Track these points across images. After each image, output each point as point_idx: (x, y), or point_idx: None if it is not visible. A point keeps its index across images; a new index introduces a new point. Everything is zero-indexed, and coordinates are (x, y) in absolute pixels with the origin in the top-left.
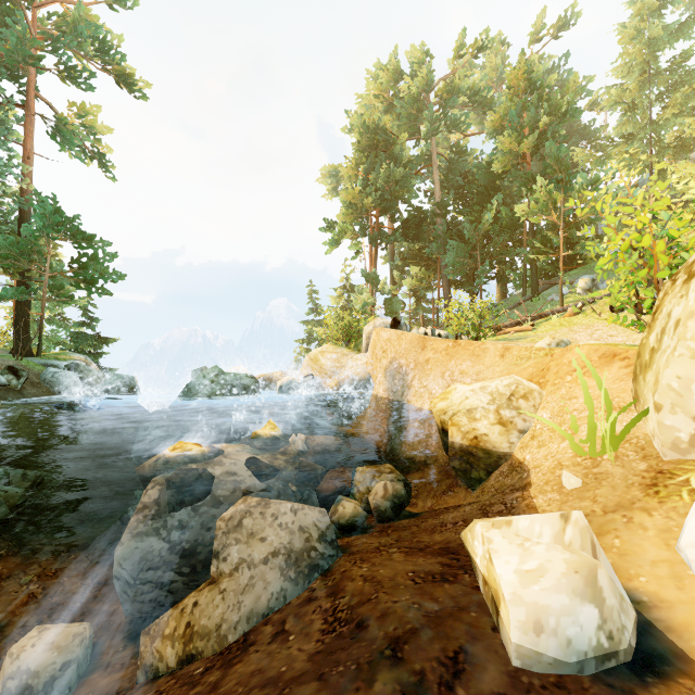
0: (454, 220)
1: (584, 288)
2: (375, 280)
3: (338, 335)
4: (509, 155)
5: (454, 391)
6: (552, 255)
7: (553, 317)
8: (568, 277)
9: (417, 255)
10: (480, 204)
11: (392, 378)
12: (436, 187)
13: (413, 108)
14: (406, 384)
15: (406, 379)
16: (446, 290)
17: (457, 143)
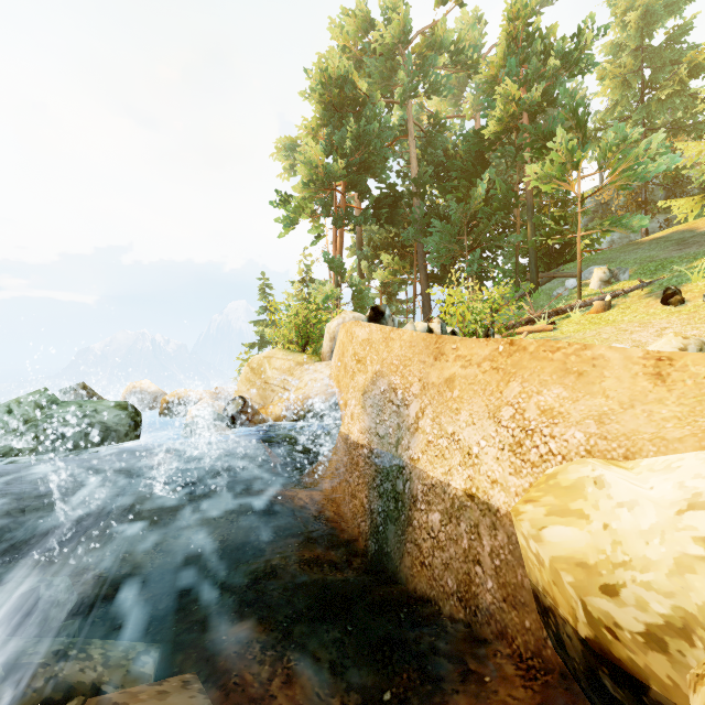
0: (433, 204)
1: (603, 279)
2: (340, 268)
3: (290, 335)
4: (507, 115)
5: (599, 491)
6: (566, 236)
7: (575, 314)
8: (567, 270)
9: (390, 244)
10: (466, 181)
11: (377, 410)
12: (412, 162)
13: (386, 64)
14: (406, 425)
15: (405, 414)
16: (424, 285)
17: (436, 114)
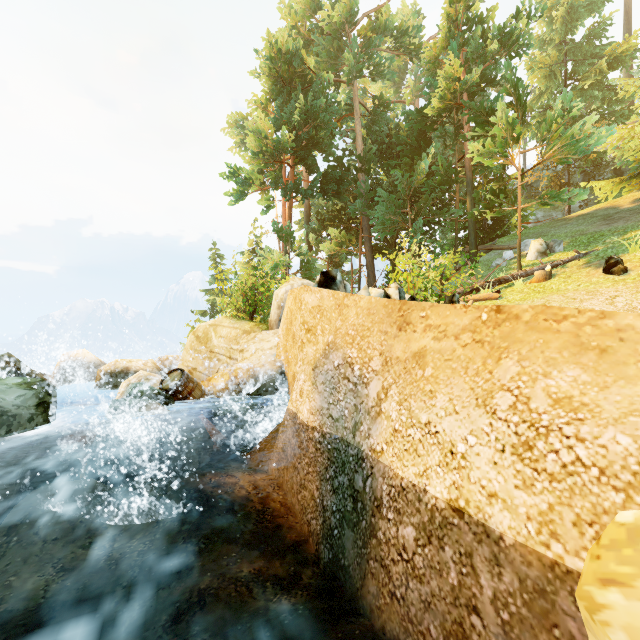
0: (377, 180)
1: (540, 250)
2: (289, 238)
3: (238, 303)
4: (449, 93)
5: None
6: (506, 208)
7: (517, 283)
8: (501, 243)
9: (336, 217)
10: (409, 157)
11: (330, 388)
12: (358, 139)
13: (333, 44)
14: (365, 407)
15: (363, 394)
16: (369, 256)
17: (380, 95)
